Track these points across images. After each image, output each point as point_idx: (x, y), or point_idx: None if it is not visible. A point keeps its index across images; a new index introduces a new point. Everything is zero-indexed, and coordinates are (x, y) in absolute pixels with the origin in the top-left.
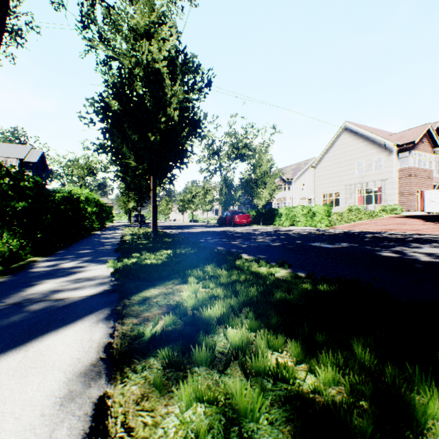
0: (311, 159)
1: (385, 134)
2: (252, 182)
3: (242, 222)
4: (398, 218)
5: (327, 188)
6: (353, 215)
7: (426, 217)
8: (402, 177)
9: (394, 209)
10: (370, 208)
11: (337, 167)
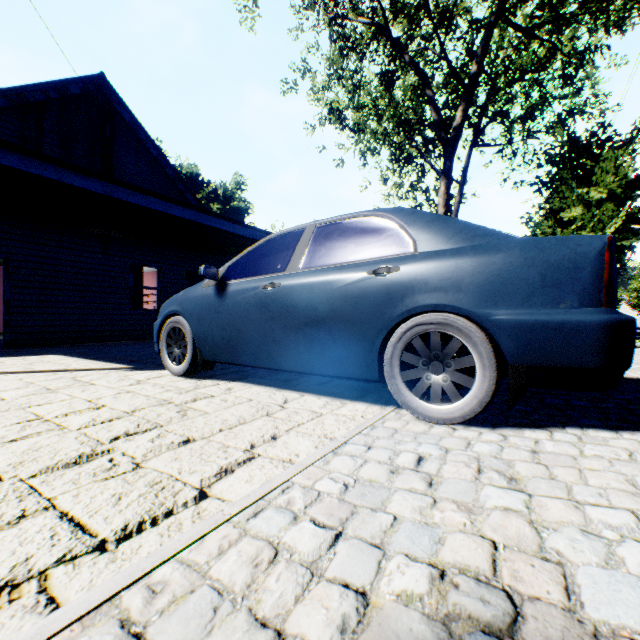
0: None
1: None
2: None
3: None
4: None
5: None
6: None
7: None
8: None
9: None
10: None
11: None
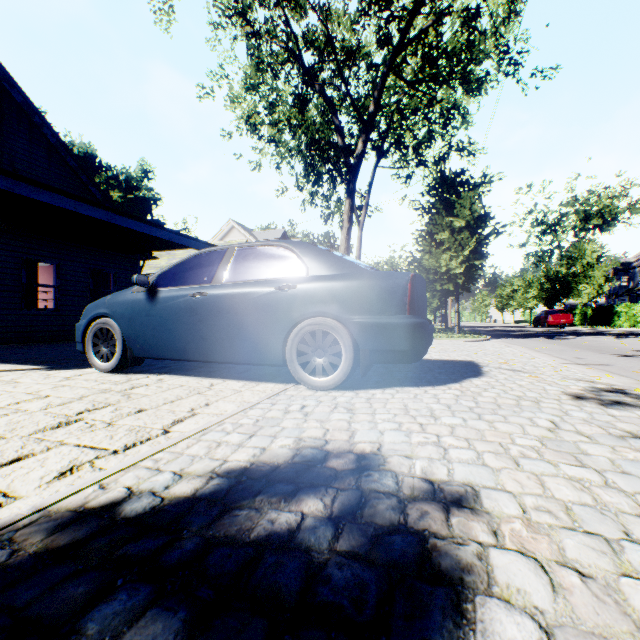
0: None
1: None
2: (573, 275)
3: (557, 323)
4: None
5: None
6: None
7: None
8: None
9: None
10: None
11: None
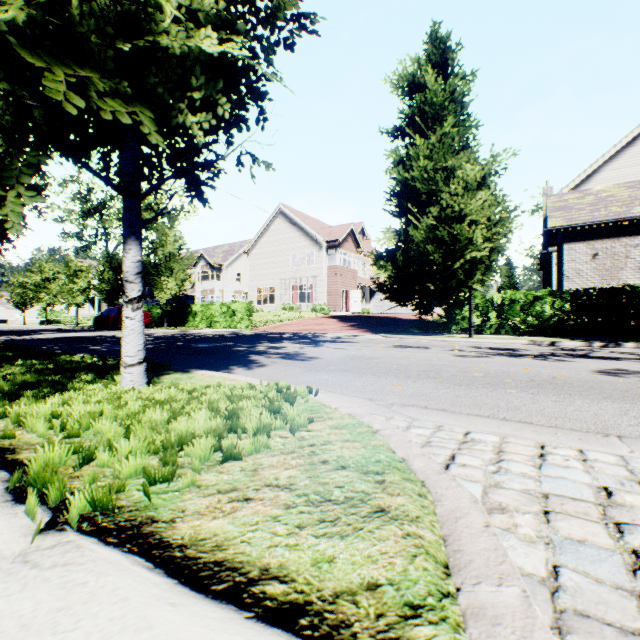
0: (249, 241)
1: (320, 226)
2: (153, 266)
3: None
4: (323, 318)
5: (262, 281)
6: (286, 315)
7: (345, 317)
8: (331, 275)
9: (324, 309)
10: (304, 307)
11: (273, 256)
